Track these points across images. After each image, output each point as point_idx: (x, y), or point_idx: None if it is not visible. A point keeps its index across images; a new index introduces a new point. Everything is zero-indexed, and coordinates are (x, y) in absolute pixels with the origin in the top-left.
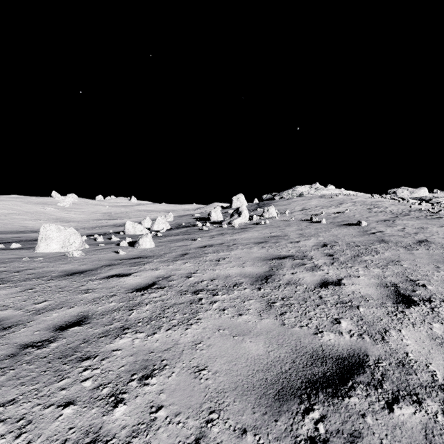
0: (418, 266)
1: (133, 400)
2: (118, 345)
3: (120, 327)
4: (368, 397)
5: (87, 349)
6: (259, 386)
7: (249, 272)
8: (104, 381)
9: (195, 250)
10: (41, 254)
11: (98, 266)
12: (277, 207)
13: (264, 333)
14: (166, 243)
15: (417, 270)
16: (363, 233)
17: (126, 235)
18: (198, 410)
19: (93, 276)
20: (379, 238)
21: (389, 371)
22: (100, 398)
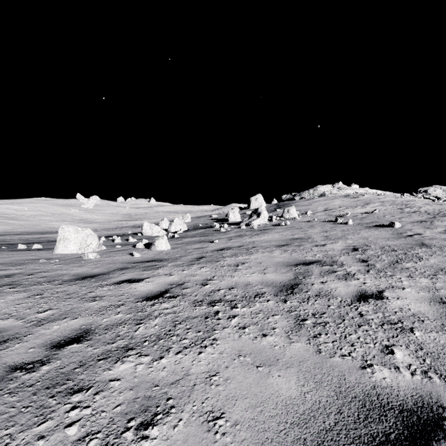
0: None
1: None
2: (117, 373)
3: (123, 346)
4: None
5: (80, 377)
6: None
7: (271, 280)
8: (93, 429)
9: (212, 253)
10: (59, 255)
11: (111, 270)
12: (298, 207)
13: (296, 363)
14: (182, 245)
15: None
16: (397, 235)
17: (144, 236)
18: None
19: (104, 281)
20: (418, 242)
21: None
22: None
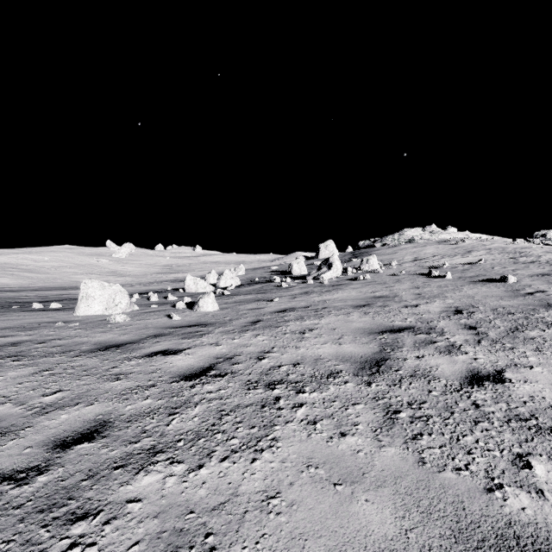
0: None
1: None
2: (138, 490)
3: (149, 447)
4: None
5: (87, 495)
6: None
7: (349, 353)
8: None
9: (271, 316)
10: (80, 317)
11: (142, 337)
12: (379, 256)
13: (390, 480)
14: (233, 305)
15: None
16: (513, 293)
17: (186, 293)
18: None
19: (132, 352)
20: (542, 302)
21: None
22: None
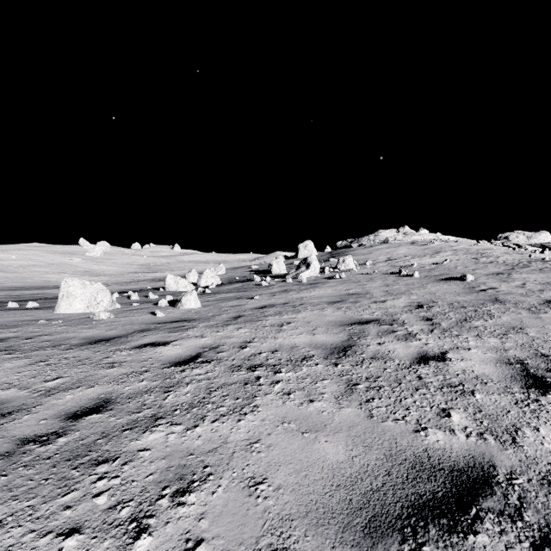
0: (550, 336)
1: (162, 529)
2: (146, 443)
3: (151, 415)
4: (503, 535)
5: (105, 448)
6: (341, 512)
7: (321, 341)
8: (124, 498)
9: (251, 312)
10: (61, 315)
11: (130, 332)
12: (356, 256)
13: (345, 429)
14: (215, 303)
15: (550, 340)
16: (469, 290)
17: (167, 292)
18: (254, 548)
19: (122, 345)
20: (491, 297)
21: (530, 493)
22: (117, 524)
